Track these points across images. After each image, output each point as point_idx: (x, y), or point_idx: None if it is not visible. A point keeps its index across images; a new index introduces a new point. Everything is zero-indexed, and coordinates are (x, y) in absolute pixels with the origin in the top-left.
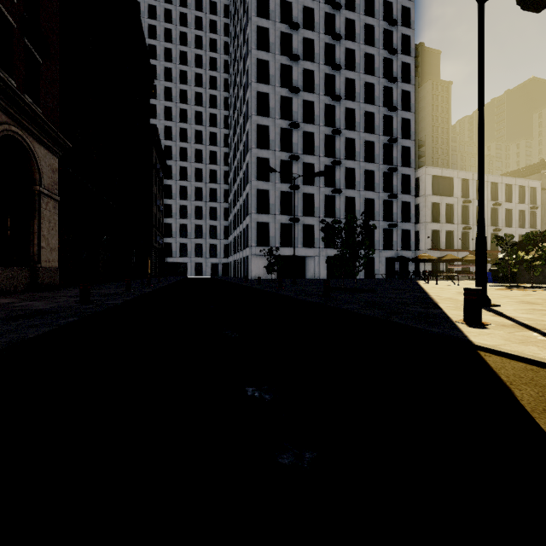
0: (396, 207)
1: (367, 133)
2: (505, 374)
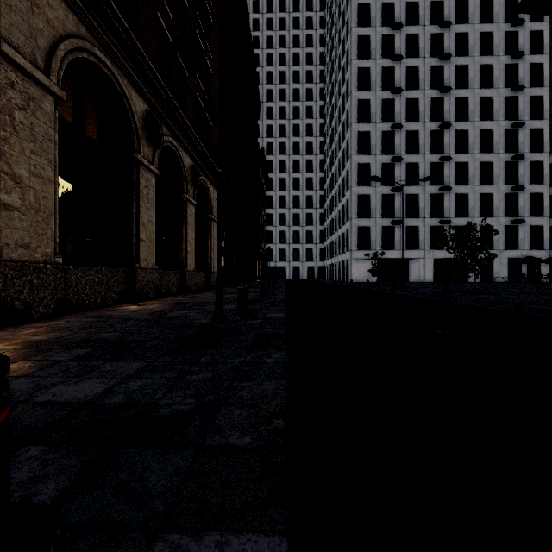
0: (522, 200)
1: (483, 121)
2: None
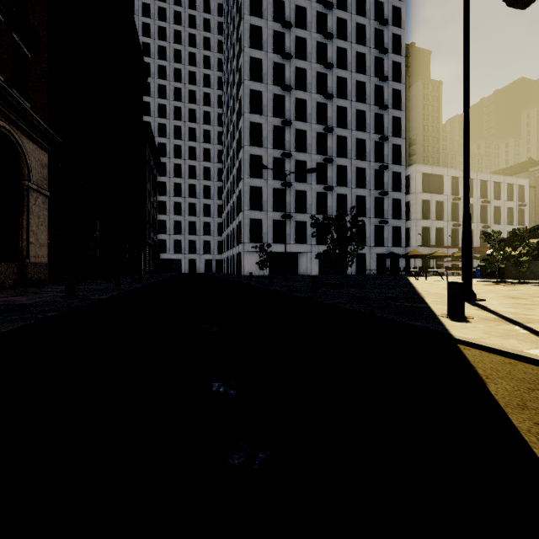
0: (387, 204)
1: (358, 131)
2: (482, 368)
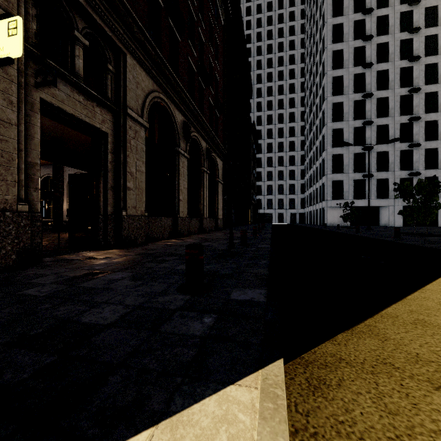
0: None
1: None
2: None
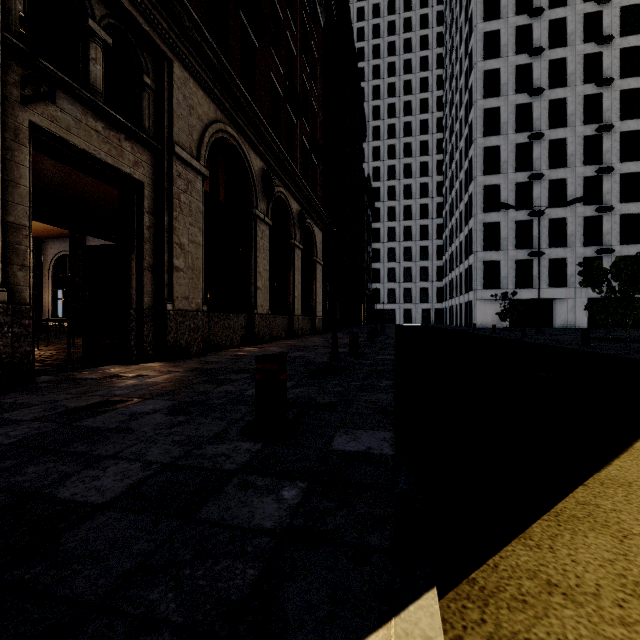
0: None
1: None
2: None
